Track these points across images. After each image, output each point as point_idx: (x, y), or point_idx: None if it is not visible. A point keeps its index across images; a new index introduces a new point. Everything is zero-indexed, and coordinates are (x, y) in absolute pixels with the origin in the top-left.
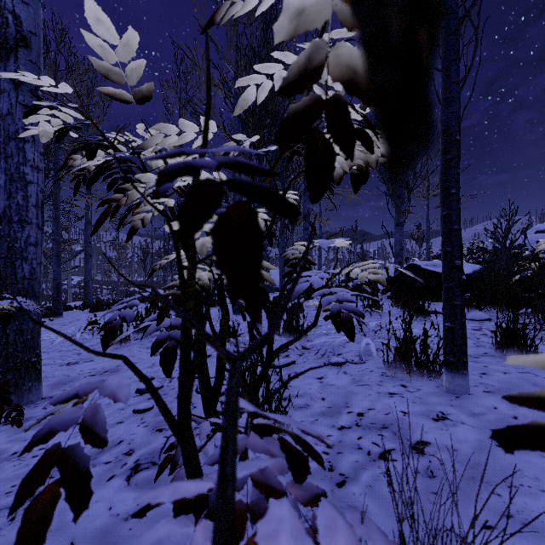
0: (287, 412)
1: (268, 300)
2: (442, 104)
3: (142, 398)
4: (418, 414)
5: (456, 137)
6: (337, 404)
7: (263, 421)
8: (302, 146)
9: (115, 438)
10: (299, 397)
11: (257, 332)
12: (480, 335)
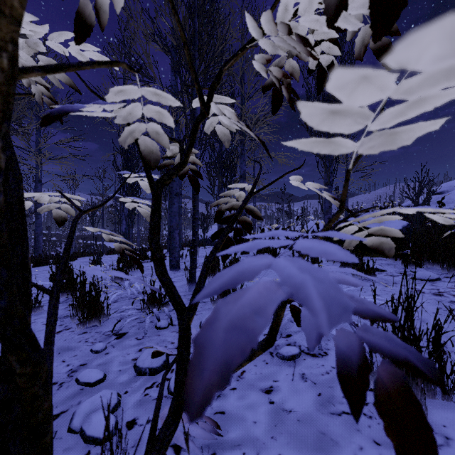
0: None
1: None
2: None
3: None
4: None
5: None
6: None
7: None
8: None
9: None
10: (237, 451)
11: None
12: (451, 304)
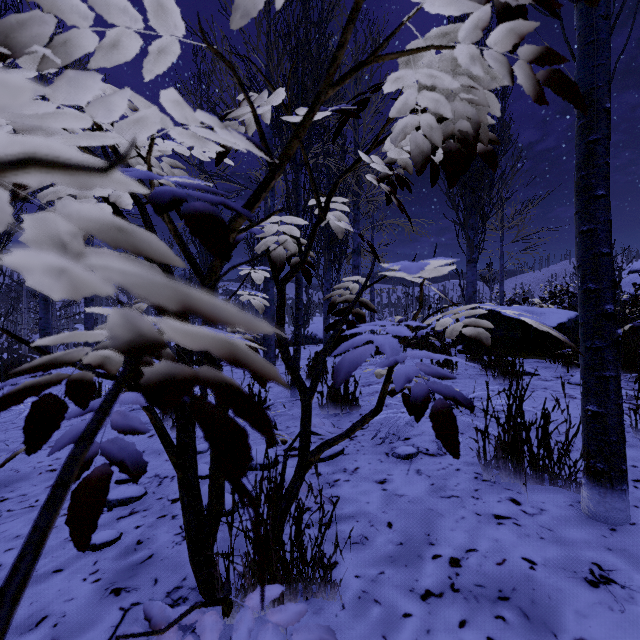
0: (332, 567)
1: (268, 427)
2: (580, 54)
3: (109, 518)
4: (556, 566)
5: (606, 105)
6: (413, 538)
7: (285, 613)
8: (358, 107)
9: (35, 611)
10: (351, 519)
11: (248, 498)
12: None
